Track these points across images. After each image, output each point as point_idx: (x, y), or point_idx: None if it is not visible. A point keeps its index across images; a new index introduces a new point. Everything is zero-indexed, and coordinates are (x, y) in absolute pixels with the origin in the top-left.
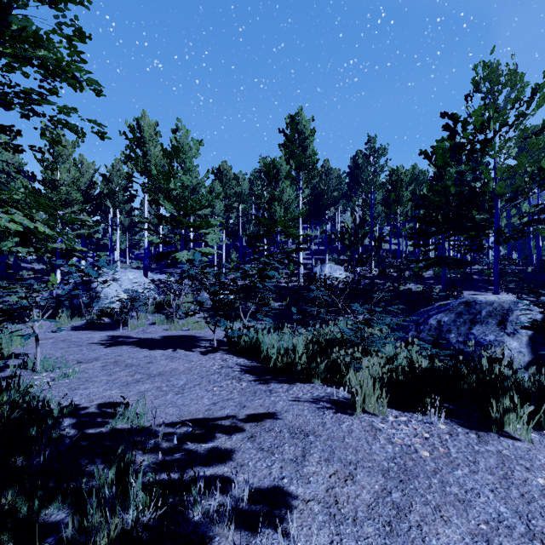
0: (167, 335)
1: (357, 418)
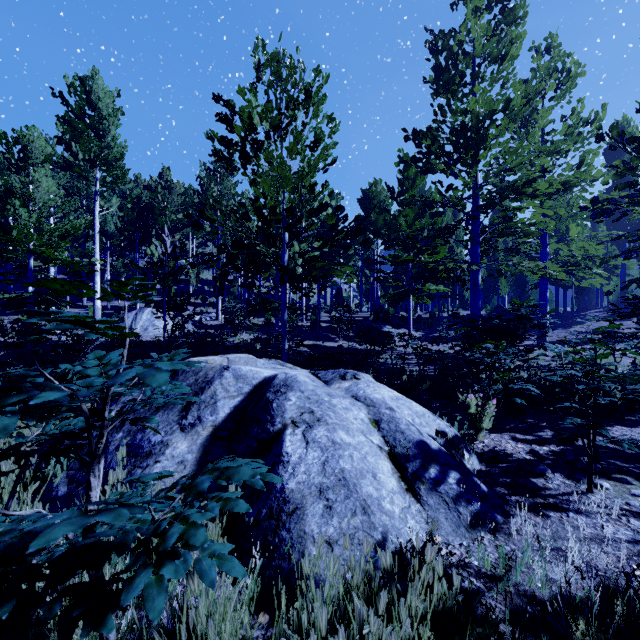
0: None
1: None
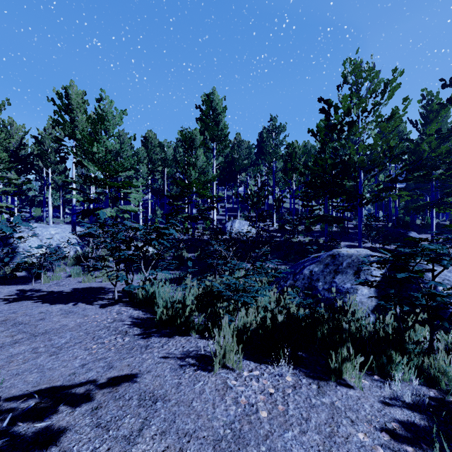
0: (78, 287)
1: (214, 375)
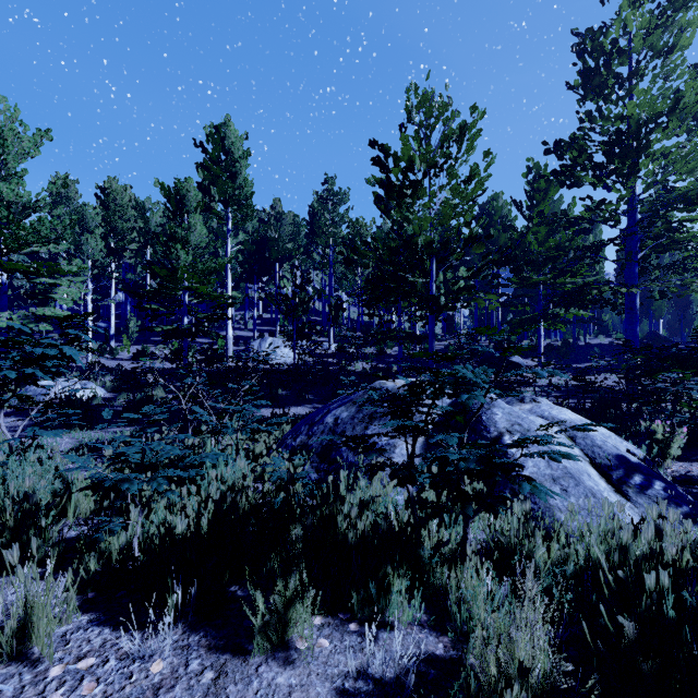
0: None
1: None
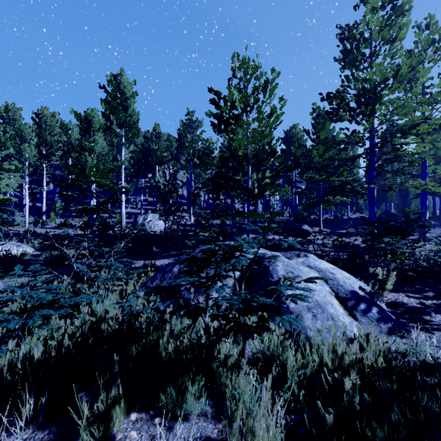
0: None
1: None
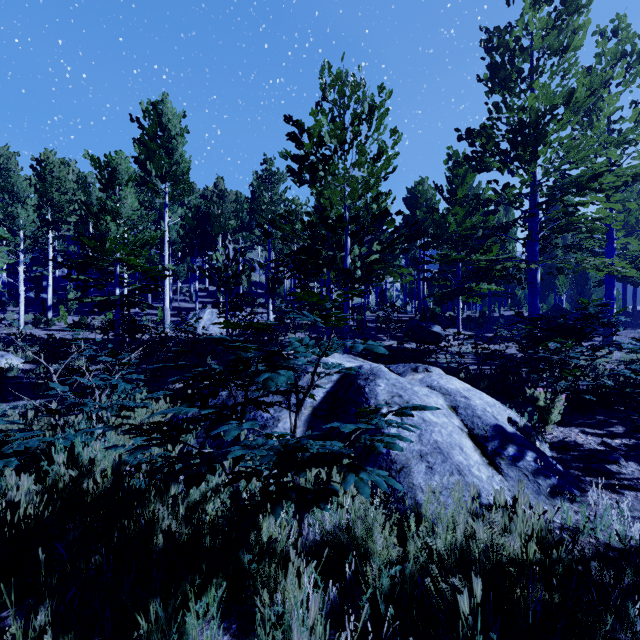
0: None
1: None
